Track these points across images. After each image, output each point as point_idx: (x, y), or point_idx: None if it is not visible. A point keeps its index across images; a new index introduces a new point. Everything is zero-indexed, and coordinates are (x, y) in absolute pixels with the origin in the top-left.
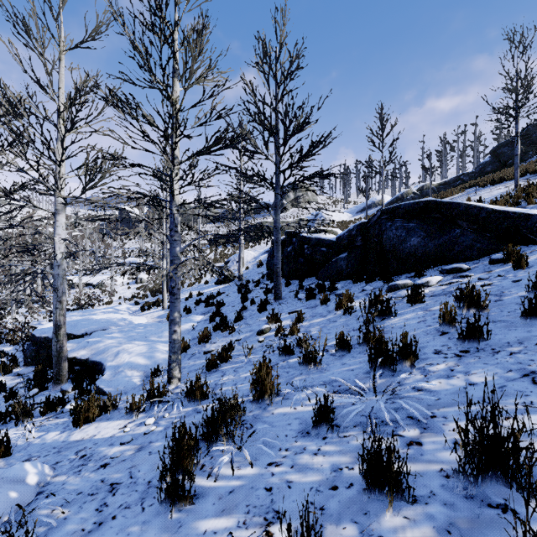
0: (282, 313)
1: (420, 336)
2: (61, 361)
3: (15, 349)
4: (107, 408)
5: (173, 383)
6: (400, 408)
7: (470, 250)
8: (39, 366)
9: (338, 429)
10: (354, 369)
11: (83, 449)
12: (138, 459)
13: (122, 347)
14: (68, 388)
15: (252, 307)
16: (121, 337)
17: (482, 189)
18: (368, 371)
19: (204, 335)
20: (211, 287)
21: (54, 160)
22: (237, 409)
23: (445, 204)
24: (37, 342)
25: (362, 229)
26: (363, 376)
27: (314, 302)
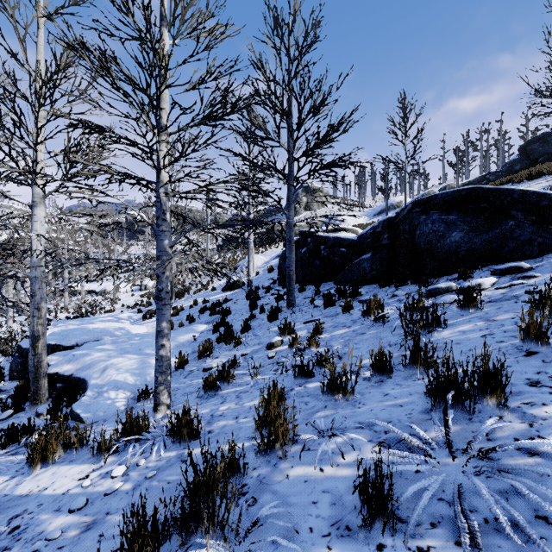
0: (296, 322)
1: (493, 356)
2: (39, 377)
3: (6, 360)
4: (74, 444)
5: (160, 410)
6: (511, 491)
7: (529, 246)
8: (20, 381)
9: (402, 526)
10: (403, 404)
11: (21, 513)
12: (80, 549)
13: (111, 362)
14: (44, 410)
15: (262, 315)
16: (112, 350)
17: (518, 184)
18: (427, 409)
19: (204, 348)
20: (218, 294)
21: (28, 142)
22: (234, 465)
23: (495, 191)
24: (23, 354)
25: (389, 225)
26: (421, 417)
27: (334, 310)
